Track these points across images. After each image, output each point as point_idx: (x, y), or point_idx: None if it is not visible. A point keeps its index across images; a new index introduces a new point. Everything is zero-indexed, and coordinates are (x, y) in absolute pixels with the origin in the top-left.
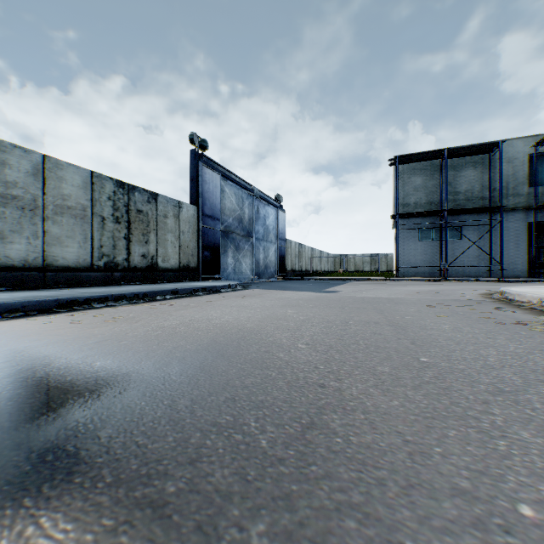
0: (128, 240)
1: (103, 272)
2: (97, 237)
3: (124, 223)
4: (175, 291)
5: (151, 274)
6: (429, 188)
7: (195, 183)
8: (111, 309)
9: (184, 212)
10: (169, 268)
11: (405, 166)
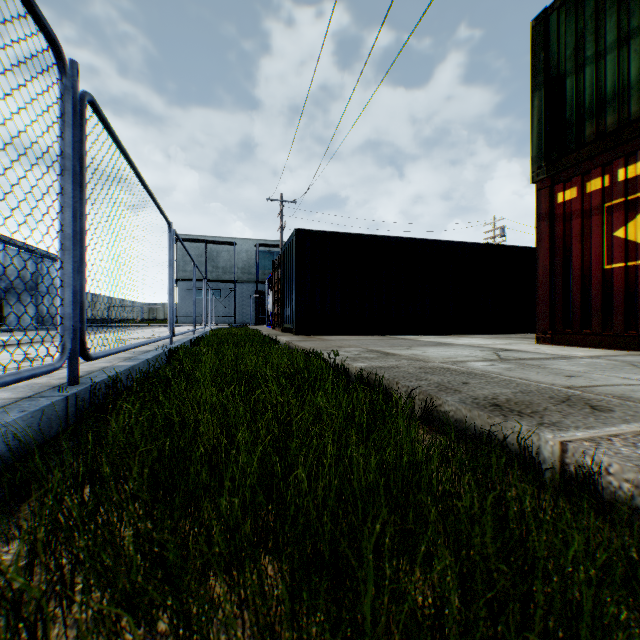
0: None
1: None
2: None
3: None
4: None
5: None
6: (201, 261)
7: None
8: None
9: None
10: None
11: (185, 243)
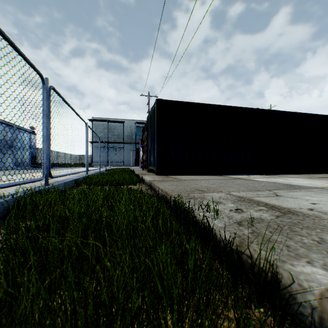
0: None
1: None
2: None
3: None
4: None
5: None
6: (105, 132)
7: None
8: None
9: None
10: None
11: (97, 122)
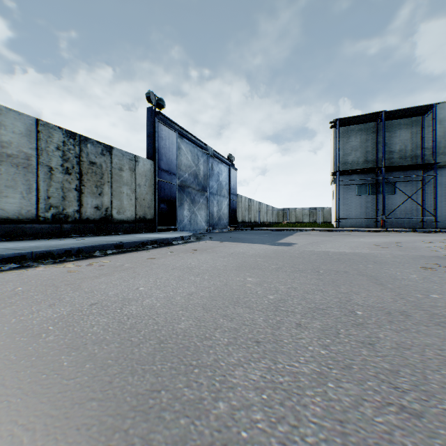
0: (80, 191)
1: (50, 224)
2: (43, 188)
3: (75, 175)
4: (119, 245)
5: (105, 226)
6: (366, 148)
7: (151, 139)
8: (12, 275)
9: (141, 165)
10: (125, 219)
11: (344, 128)
